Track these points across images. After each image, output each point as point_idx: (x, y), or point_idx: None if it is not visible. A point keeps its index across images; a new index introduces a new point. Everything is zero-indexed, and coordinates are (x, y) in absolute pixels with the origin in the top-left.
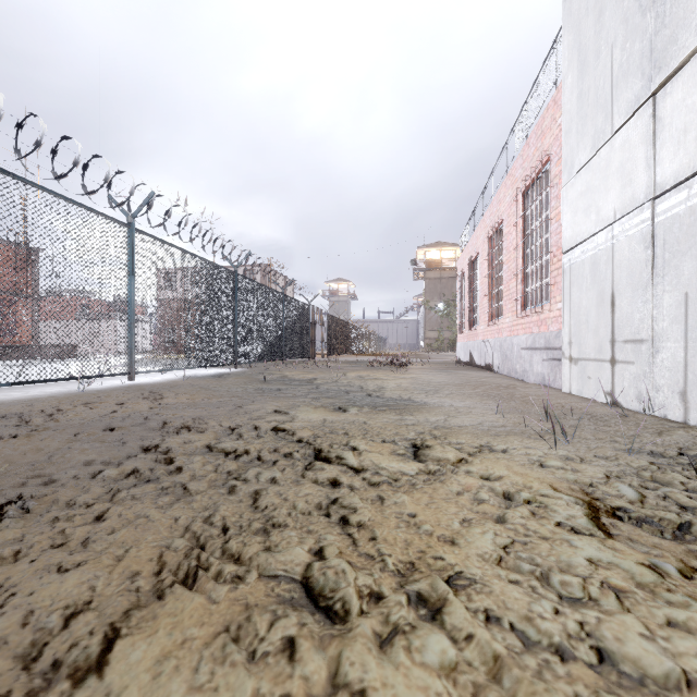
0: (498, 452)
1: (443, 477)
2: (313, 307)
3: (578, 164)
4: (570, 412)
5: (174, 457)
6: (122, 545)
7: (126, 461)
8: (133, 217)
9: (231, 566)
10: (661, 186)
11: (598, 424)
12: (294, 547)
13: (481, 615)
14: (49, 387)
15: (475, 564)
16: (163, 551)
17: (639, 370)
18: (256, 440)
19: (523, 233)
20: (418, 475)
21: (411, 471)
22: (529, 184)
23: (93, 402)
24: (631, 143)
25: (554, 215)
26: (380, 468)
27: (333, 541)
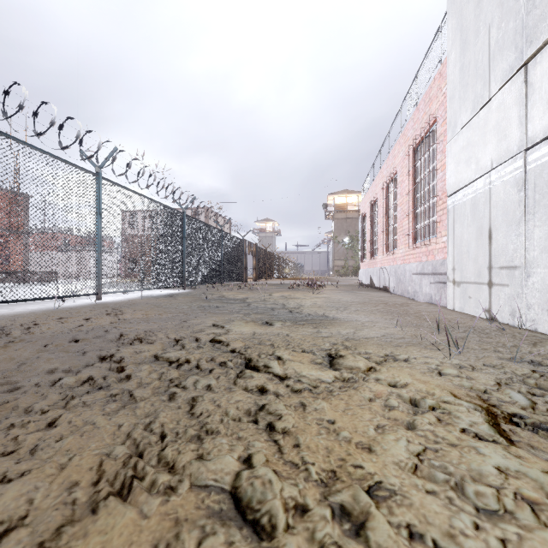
0: (401, 361)
1: (356, 385)
2: (245, 241)
3: (461, 124)
4: (456, 325)
5: (125, 366)
6: (66, 453)
7: (84, 369)
8: (100, 167)
9: (165, 476)
10: (532, 140)
11: (481, 336)
12: (224, 455)
13: (404, 532)
14: (31, 305)
15: (392, 473)
16: (103, 460)
17: (513, 291)
18: (196, 350)
19: (414, 181)
20: (334, 382)
21: (328, 378)
22: (419, 142)
23: (64, 317)
24: (505, 105)
25: (440, 166)
26: (301, 376)
27: (261, 449)
